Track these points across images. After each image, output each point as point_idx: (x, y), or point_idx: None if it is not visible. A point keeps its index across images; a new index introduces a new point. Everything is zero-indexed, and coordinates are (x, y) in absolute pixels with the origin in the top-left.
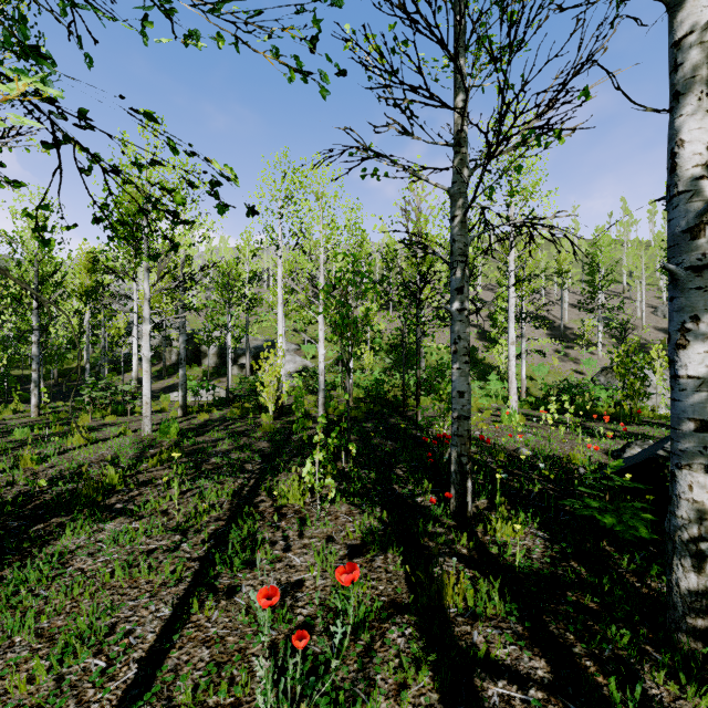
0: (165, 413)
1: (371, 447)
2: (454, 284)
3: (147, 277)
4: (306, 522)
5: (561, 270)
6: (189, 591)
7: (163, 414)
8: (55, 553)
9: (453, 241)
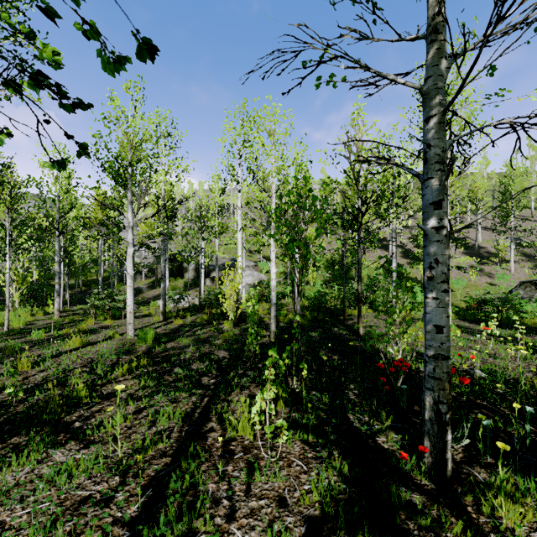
0: (151, 317)
1: (319, 361)
2: (429, 198)
3: (131, 208)
4: (255, 473)
5: (475, 198)
6: None
7: (149, 318)
8: None
9: (427, 147)
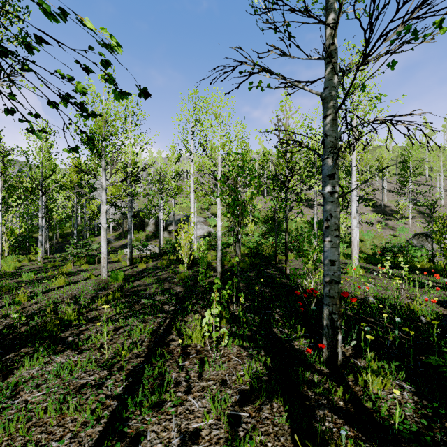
0: (119, 262)
1: (254, 293)
2: (326, 172)
3: (104, 174)
4: (205, 365)
5: (382, 167)
6: (103, 434)
7: (118, 263)
8: (10, 385)
9: (325, 136)
